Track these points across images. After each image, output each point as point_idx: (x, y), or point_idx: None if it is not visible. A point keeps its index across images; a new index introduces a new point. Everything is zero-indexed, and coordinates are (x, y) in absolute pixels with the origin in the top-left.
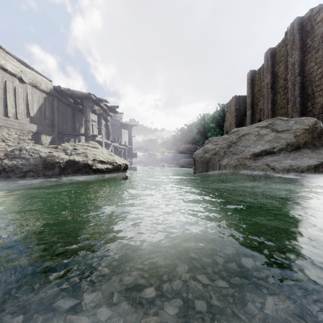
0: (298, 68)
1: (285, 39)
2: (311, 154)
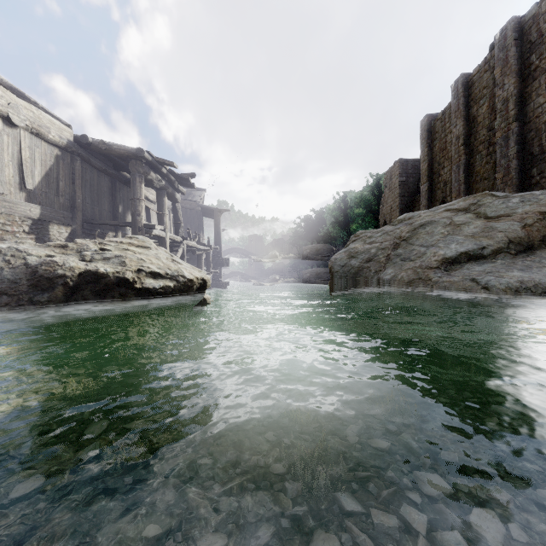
0: (514, 108)
1: (490, 57)
2: None
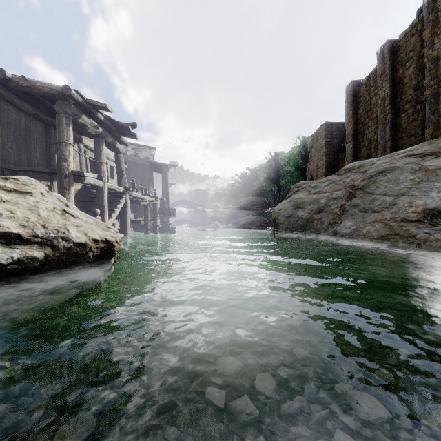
0: None
1: (417, 21)
2: None
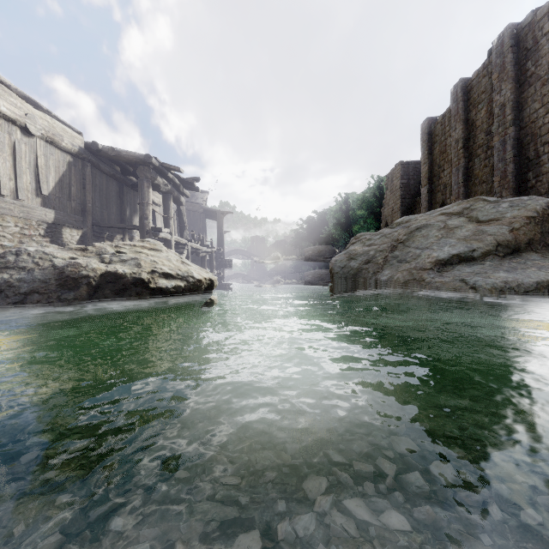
0: (510, 113)
1: (488, 62)
2: (541, 261)
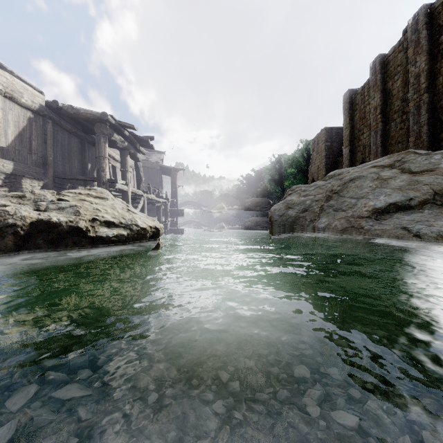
0: (425, 82)
1: (403, 39)
2: None
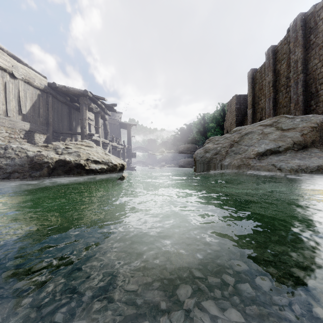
0: (301, 66)
1: (287, 36)
2: (320, 153)
